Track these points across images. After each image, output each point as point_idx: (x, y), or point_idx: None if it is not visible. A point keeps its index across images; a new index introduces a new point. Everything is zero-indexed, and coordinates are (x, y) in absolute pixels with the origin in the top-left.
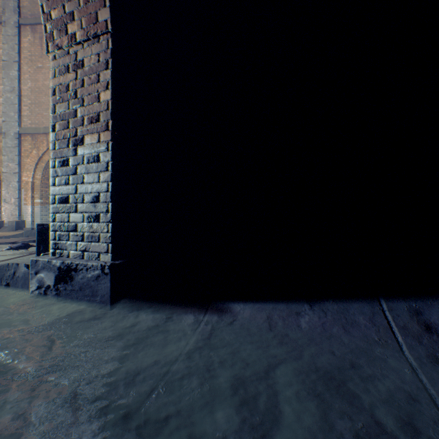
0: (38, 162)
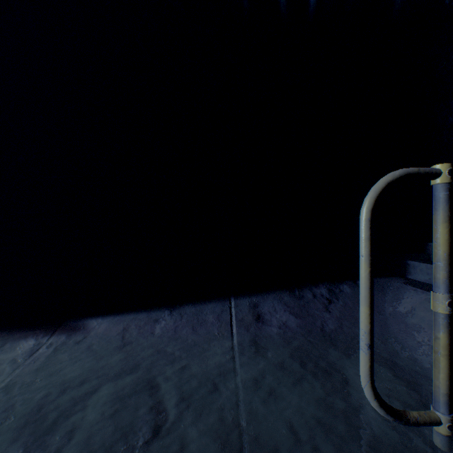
0: None
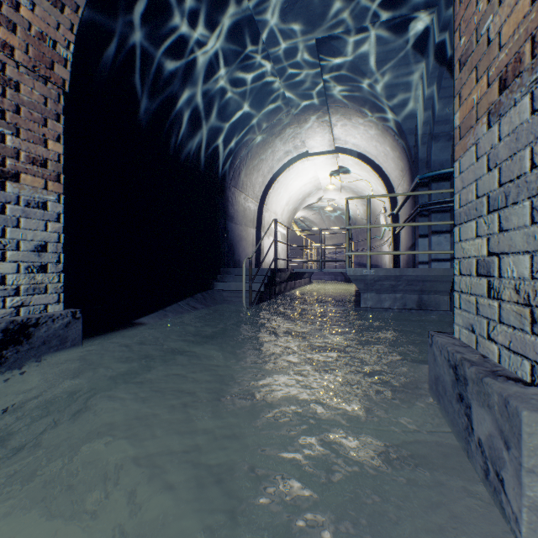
0: None
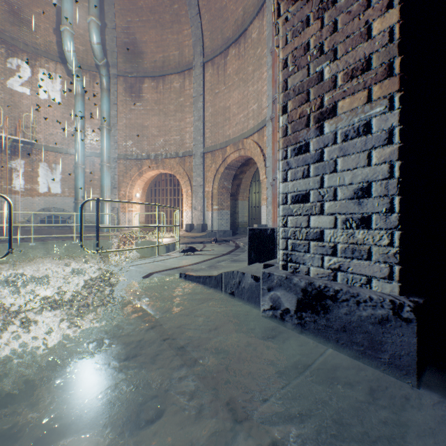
0: (215, 174)
